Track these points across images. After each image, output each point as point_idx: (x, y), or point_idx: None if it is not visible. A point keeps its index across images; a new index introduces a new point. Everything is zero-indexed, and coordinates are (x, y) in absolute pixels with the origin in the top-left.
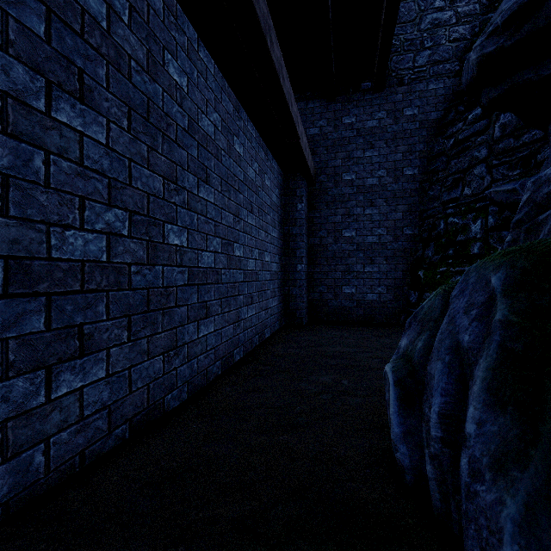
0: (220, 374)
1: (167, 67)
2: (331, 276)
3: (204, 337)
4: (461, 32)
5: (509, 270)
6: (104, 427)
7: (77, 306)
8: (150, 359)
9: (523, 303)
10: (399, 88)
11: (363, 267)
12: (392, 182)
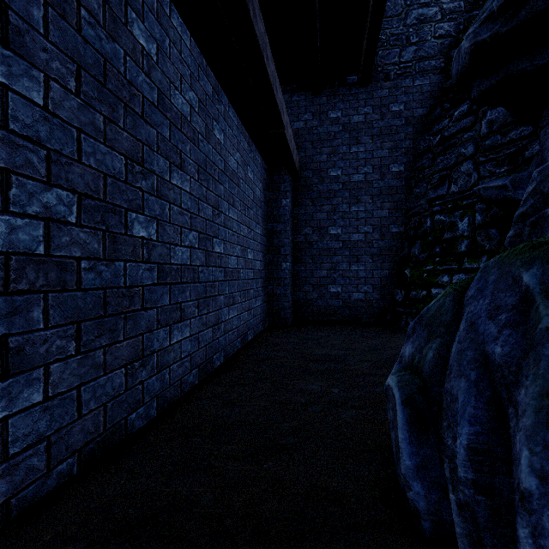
0: (197, 384)
1: (131, 27)
2: (316, 275)
3: (178, 343)
4: (446, 28)
5: (546, 265)
6: (41, 465)
7: None
8: (107, 373)
9: None
10: (385, 83)
11: (349, 265)
12: (378, 178)
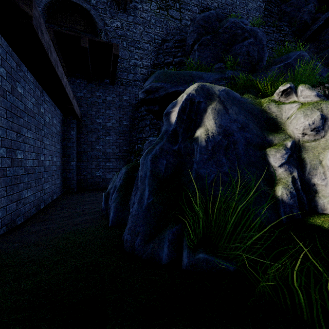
0: (35, 213)
1: (17, 88)
2: (89, 167)
3: (29, 196)
4: (144, 71)
5: (126, 169)
6: (0, 225)
7: None
8: (12, 203)
9: (126, 176)
10: (121, 86)
11: (105, 163)
12: (118, 126)
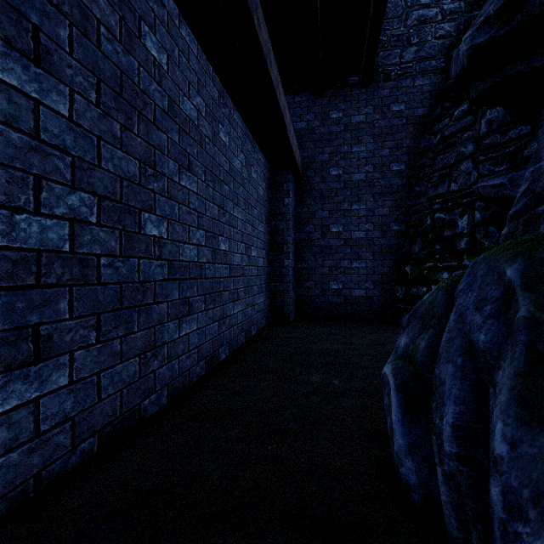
0: (204, 375)
1: (144, 40)
2: (318, 272)
3: (186, 335)
4: (446, 29)
5: (527, 261)
6: (67, 442)
7: (32, 304)
8: (123, 362)
9: None
10: (386, 83)
11: (350, 262)
12: (379, 177)
